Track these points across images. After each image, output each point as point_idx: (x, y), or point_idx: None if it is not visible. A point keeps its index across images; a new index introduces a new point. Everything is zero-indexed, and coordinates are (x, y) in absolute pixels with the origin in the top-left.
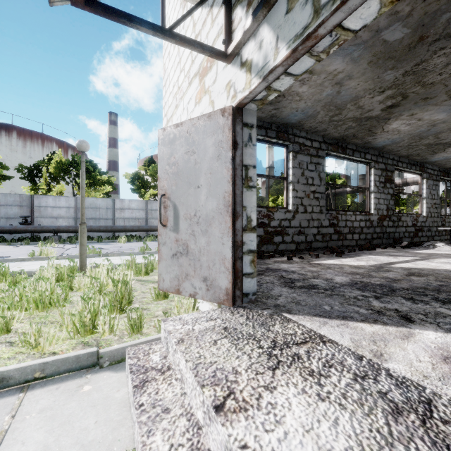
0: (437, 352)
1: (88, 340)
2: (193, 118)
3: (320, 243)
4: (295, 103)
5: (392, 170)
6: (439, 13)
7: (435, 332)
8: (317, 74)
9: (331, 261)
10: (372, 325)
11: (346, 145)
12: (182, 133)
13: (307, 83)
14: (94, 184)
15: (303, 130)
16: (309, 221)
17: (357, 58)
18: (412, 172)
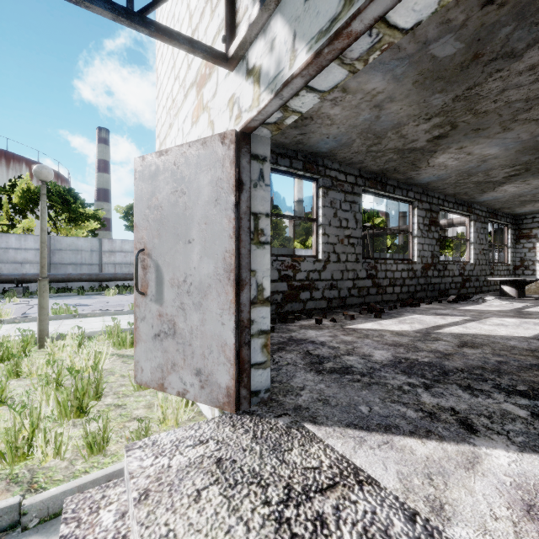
0: (515, 495)
1: (19, 470)
2: (182, 145)
3: (356, 298)
4: (326, 128)
5: (437, 211)
6: (498, 26)
7: (506, 452)
8: (352, 93)
9: (369, 324)
10: (424, 443)
11: (386, 180)
12: (167, 165)
13: (340, 104)
14: (74, 220)
15: (336, 161)
16: (343, 272)
17: (400, 75)
18: (459, 213)
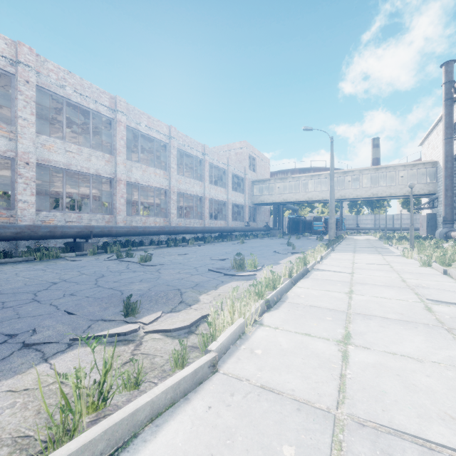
0: None
1: None
2: (424, 215)
3: None
4: None
5: None
6: None
7: None
8: None
9: None
10: None
11: None
12: (423, 216)
13: None
14: (379, 207)
15: None
16: None
17: None
18: None
